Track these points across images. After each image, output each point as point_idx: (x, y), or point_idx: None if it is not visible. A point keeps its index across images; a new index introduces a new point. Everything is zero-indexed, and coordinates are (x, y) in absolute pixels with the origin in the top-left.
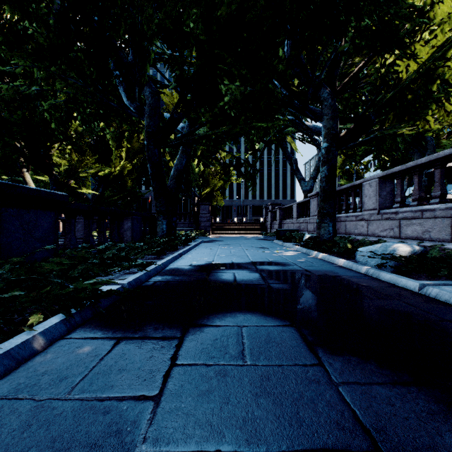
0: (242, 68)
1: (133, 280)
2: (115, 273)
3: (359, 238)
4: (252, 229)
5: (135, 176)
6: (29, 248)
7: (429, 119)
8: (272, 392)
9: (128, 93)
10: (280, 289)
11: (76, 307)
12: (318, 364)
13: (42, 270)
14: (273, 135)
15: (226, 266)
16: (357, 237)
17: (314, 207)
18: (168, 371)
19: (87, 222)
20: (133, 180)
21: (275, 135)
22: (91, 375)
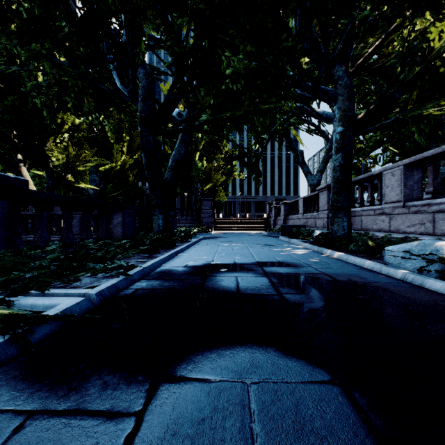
0: (246, 41)
1: (107, 288)
2: (92, 277)
3: (379, 234)
4: (255, 226)
5: (137, 172)
6: None
7: None
8: None
9: (122, 77)
10: (299, 303)
11: None
12: None
13: None
14: (279, 125)
15: (227, 268)
16: (376, 234)
17: (324, 201)
18: None
19: (65, 215)
20: (135, 176)
21: (281, 124)
22: None
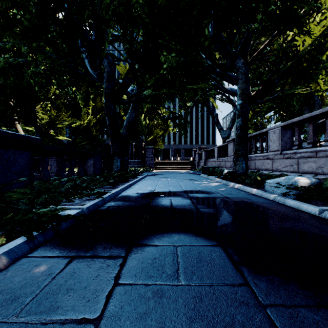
0: (177, 44)
1: (91, 205)
2: (78, 199)
3: (266, 172)
4: (184, 166)
5: (98, 127)
6: (7, 180)
7: (319, 81)
8: (205, 315)
9: (92, 64)
10: (207, 212)
11: (38, 230)
12: (245, 284)
13: (9, 198)
14: (200, 96)
15: (164, 194)
16: (264, 172)
17: (231, 149)
18: (110, 291)
19: (58, 160)
20: (97, 130)
21: (202, 96)
22: (41, 295)
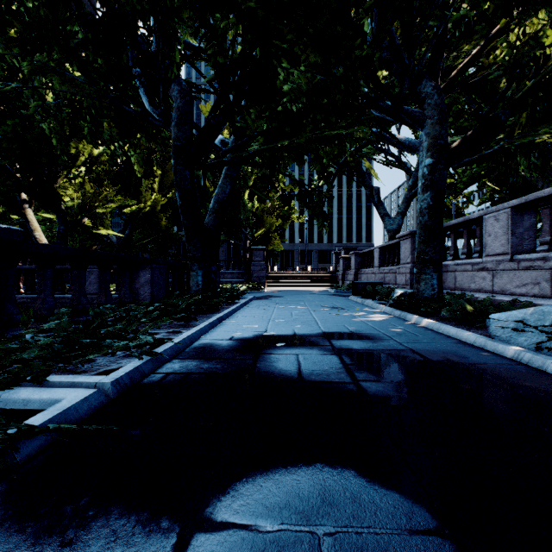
0: (309, 49)
1: (127, 373)
2: (109, 355)
3: (479, 296)
4: (319, 281)
5: (171, 214)
6: None
7: None
8: None
9: (151, 96)
10: (382, 395)
11: None
12: None
13: None
14: (349, 155)
15: (285, 341)
16: (475, 295)
17: (406, 251)
18: None
19: (76, 273)
20: (168, 219)
21: (352, 154)
22: None
